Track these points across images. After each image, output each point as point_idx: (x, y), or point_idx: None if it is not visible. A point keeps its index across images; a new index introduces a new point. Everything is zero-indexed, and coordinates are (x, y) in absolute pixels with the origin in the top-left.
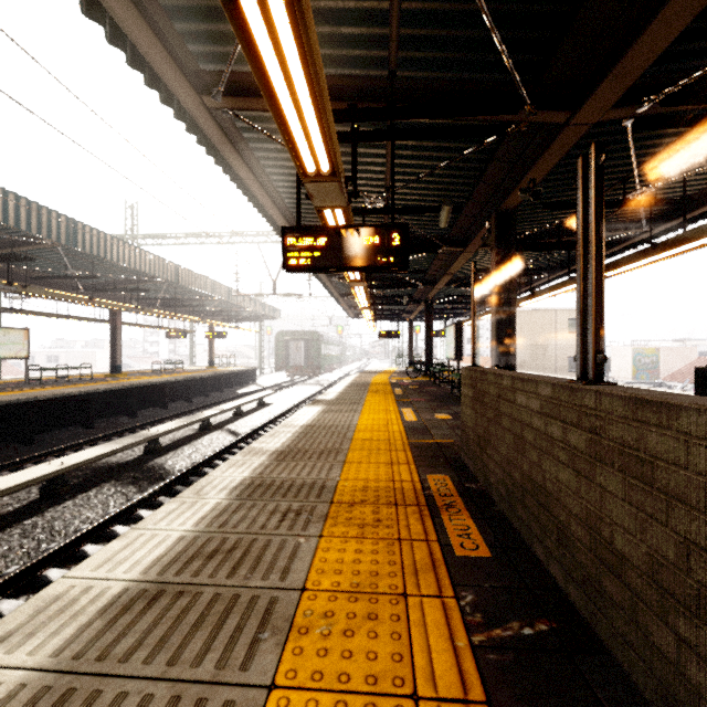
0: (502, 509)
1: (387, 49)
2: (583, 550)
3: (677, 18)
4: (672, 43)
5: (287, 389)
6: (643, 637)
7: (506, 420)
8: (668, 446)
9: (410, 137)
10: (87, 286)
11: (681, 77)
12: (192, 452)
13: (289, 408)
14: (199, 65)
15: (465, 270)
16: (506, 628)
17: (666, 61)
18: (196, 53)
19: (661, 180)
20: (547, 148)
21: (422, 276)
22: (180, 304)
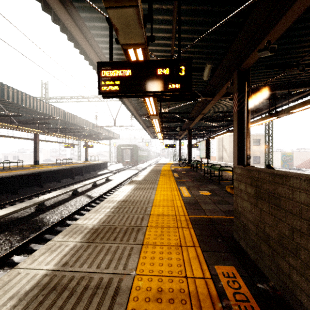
0: None
1: None
2: None
3: None
4: None
5: (122, 172)
6: None
7: None
8: None
9: None
10: (20, 121)
11: None
12: (63, 209)
13: (121, 182)
14: None
15: (209, 113)
16: None
17: None
18: None
19: None
20: (290, 8)
21: (187, 116)
22: (69, 131)
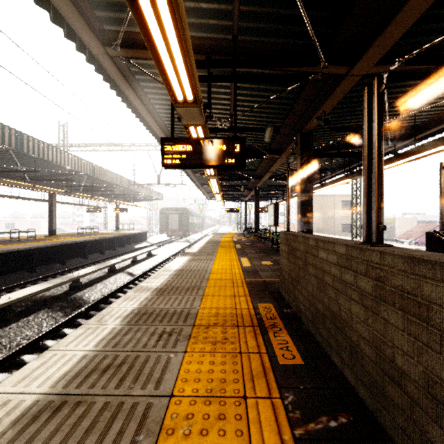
0: (308, 328)
1: (231, 20)
2: (370, 363)
3: (420, 5)
4: (413, 24)
5: (167, 245)
6: (420, 433)
7: (311, 268)
8: (442, 295)
9: (246, 80)
10: (32, 177)
11: (417, 47)
12: (102, 287)
13: (168, 257)
14: (104, 26)
15: (280, 169)
16: (318, 421)
17: (408, 36)
18: (101, 17)
19: (400, 115)
20: (334, 91)
21: (253, 173)
22: (96, 190)
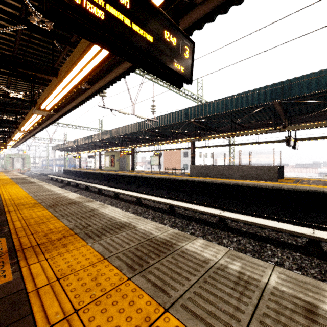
0: None
1: None
2: None
3: None
4: None
5: None
6: None
7: None
8: None
9: None
10: None
11: None
12: None
13: None
14: None
15: None
16: None
17: None
18: None
19: None
20: None
21: None
22: None
